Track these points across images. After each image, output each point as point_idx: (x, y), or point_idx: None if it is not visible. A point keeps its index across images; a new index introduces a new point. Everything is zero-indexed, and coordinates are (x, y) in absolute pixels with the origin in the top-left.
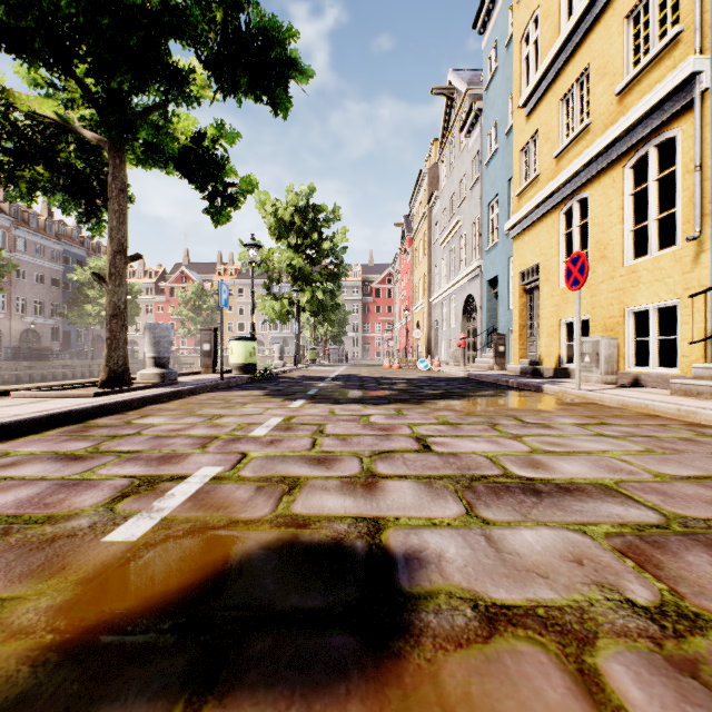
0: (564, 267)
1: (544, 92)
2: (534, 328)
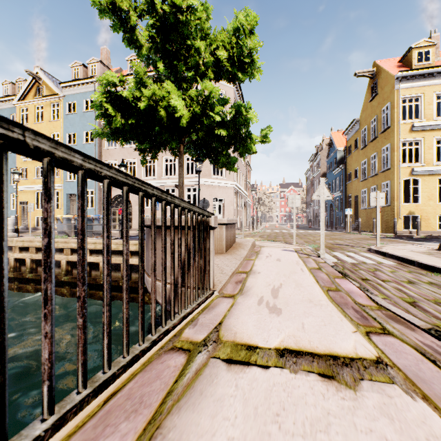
0: (36, 205)
1: (30, 160)
2: (25, 217)
